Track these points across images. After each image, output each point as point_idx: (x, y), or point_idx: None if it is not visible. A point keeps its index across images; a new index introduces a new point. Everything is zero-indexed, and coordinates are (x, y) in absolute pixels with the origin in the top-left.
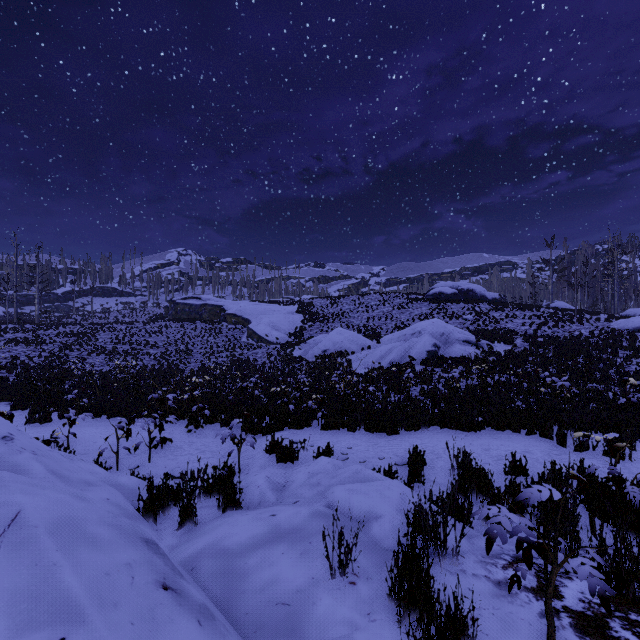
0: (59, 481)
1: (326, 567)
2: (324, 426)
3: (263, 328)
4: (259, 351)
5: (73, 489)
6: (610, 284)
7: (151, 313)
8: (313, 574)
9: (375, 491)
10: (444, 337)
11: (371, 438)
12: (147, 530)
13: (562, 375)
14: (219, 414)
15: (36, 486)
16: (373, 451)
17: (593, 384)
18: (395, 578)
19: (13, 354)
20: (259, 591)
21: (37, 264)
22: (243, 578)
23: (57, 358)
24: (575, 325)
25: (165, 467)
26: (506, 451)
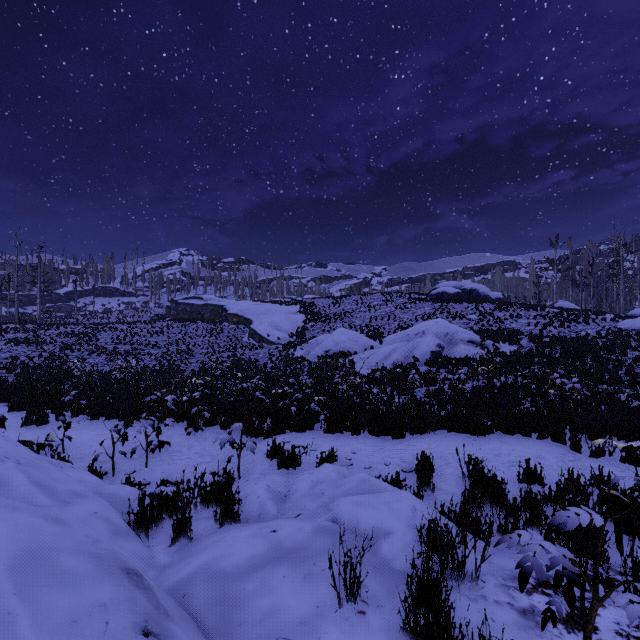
0: (43, 494)
1: (332, 593)
2: (327, 429)
3: (265, 328)
4: (261, 351)
5: (58, 502)
6: (615, 284)
7: (153, 313)
8: (318, 602)
9: (384, 504)
10: (448, 337)
11: (376, 442)
12: (137, 547)
13: (572, 377)
14: (219, 416)
15: (4, 508)
16: (378, 456)
17: (603, 386)
18: (409, 607)
19: (13, 354)
20: (258, 623)
21: (39, 264)
22: (240, 607)
23: (57, 358)
24: (581, 325)
25: (162, 472)
26: (518, 457)
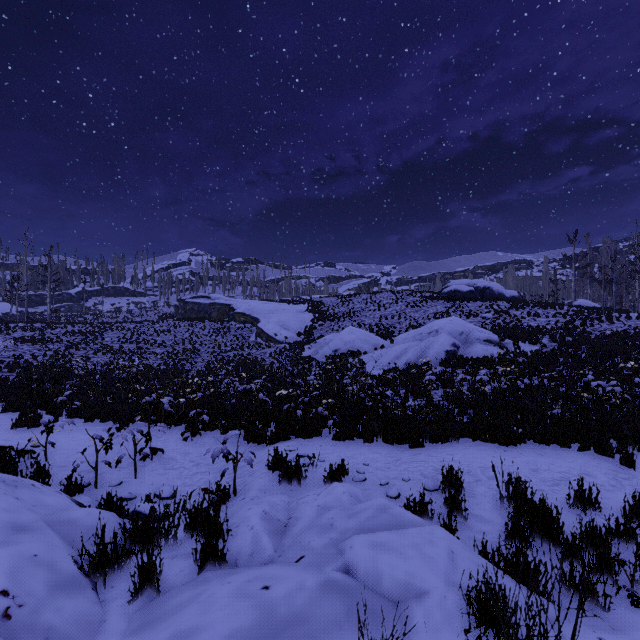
0: None
1: None
2: (336, 436)
3: (272, 327)
4: (268, 351)
5: None
6: (637, 281)
7: (161, 312)
8: None
9: (412, 547)
10: (463, 336)
11: (391, 451)
12: (84, 606)
13: (609, 379)
14: (219, 420)
15: None
16: (395, 469)
17: (639, 389)
18: None
19: (18, 353)
20: None
21: (49, 263)
22: None
23: (62, 357)
24: (605, 324)
25: (152, 484)
26: (560, 473)
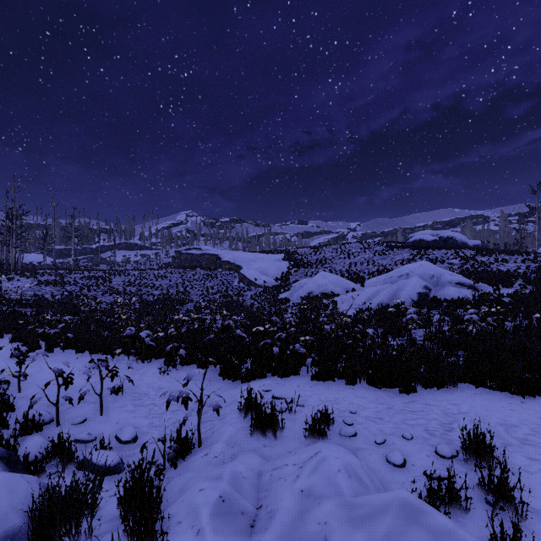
0: None
1: None
2: (315, 376)
3: (252, 273)
4: (248, 293)
5: None
6: None
7: (161, 262)
8: None
9: None
10: (434, 279)
11: (379, 396)
12: None
13: None
14: (196, 354)
15: None
16: (390, 421)
17: None
18: None
19: (41, 293)
20: None
21: (73, 222)
22: None
23: (76, 297)
24: None
25: (117, 423)
26: None
